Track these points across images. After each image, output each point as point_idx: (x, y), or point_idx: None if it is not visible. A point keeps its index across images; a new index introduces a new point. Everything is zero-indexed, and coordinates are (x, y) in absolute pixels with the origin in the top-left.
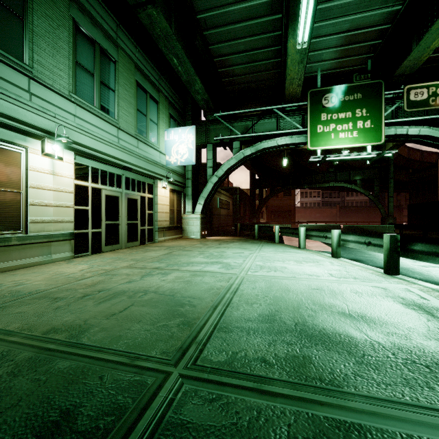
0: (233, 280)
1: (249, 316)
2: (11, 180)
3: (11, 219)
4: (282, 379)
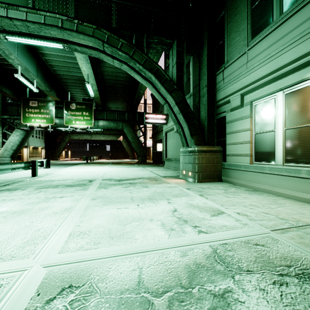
0: (61, 241)
1: (59, 207)
2: (306, 115)
3: (306, 152)
4: (57, 196)
